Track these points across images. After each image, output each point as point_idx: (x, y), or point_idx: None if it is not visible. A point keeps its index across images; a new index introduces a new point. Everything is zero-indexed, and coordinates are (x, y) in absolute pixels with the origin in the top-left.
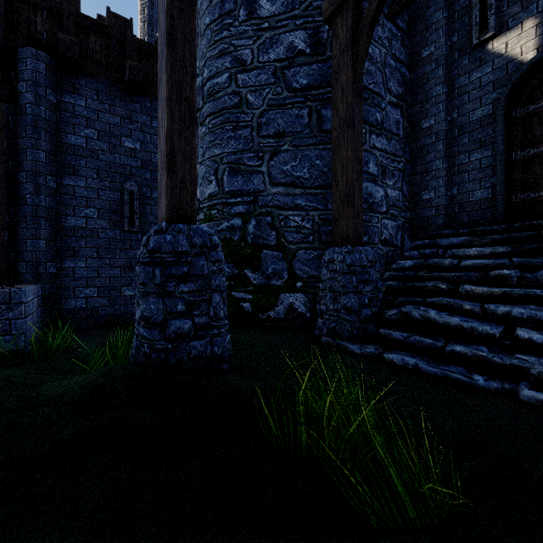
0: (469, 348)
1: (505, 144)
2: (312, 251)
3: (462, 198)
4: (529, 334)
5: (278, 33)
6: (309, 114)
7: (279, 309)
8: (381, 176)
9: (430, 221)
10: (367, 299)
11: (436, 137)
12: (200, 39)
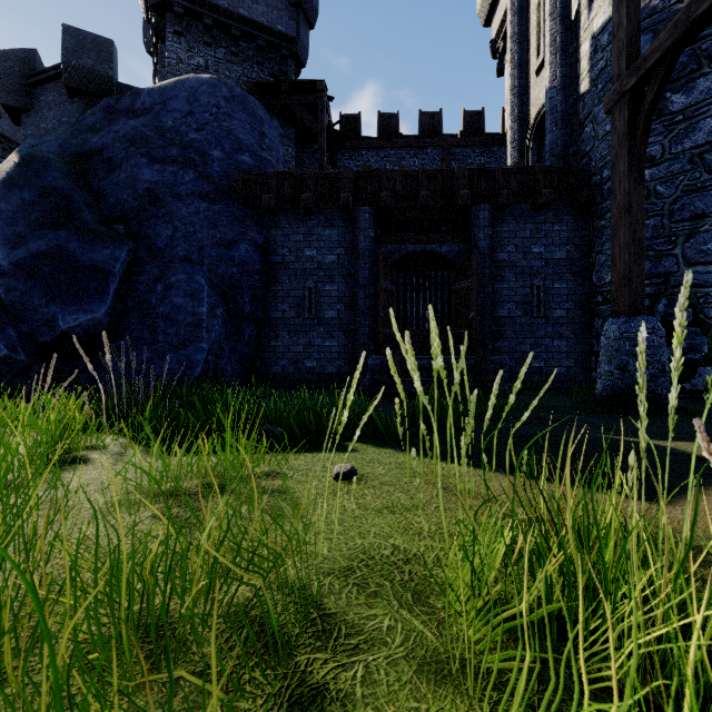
0: None
1: None
2: None
3: None
4: None
5: (695, 121)
6: None
7: (696, 381)
8: None
9: None
10: None
11: None
12: (597, 143)
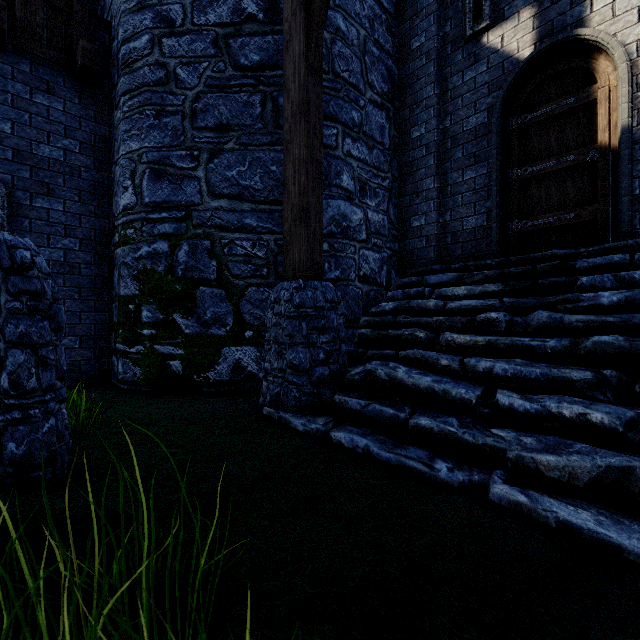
0: (436, 421)
1: (501, 160)
2: (266, 289)
3: (456, 225)
4: (510, 399)
5: None
6: (262, 103)
7: (221, 368)
8: (359, 194)
9: (420, 253)
10: (323, 352)
11: (427, 150)
12: None
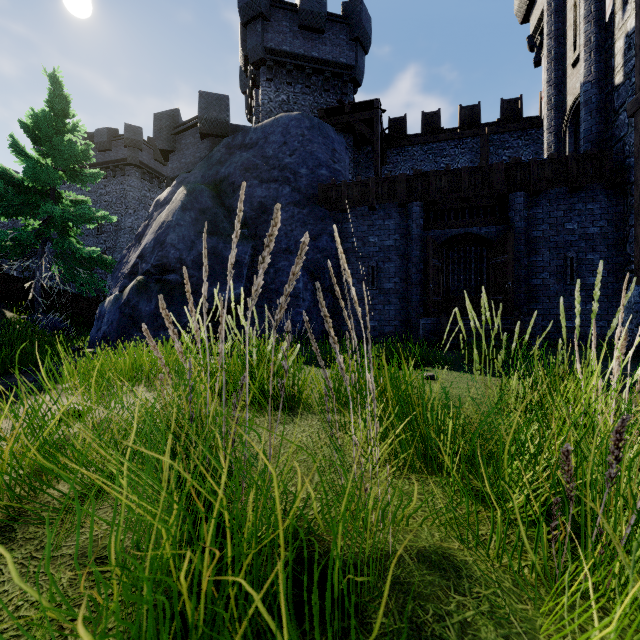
0: None
1: None
2: None
3: None
4: None
5: None
6: None
7: None
8: None
9: None
10: None
11: None
12: (630, 129)
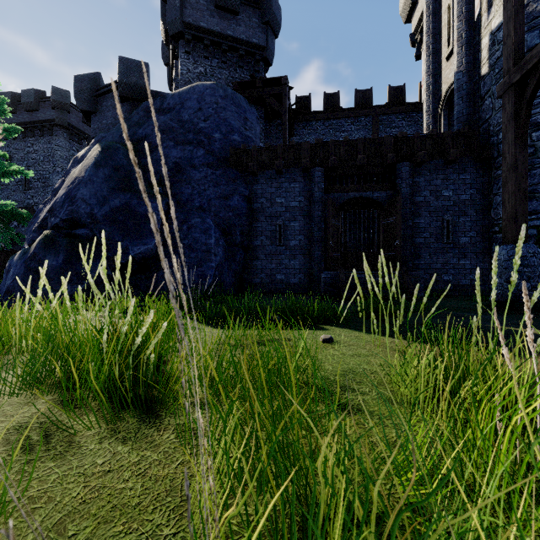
0: None
1: None
2: None
3: None
4: None
5: None
6: None
7: None
8: None
9: None
10: None
11: None
12: (494, 112)
